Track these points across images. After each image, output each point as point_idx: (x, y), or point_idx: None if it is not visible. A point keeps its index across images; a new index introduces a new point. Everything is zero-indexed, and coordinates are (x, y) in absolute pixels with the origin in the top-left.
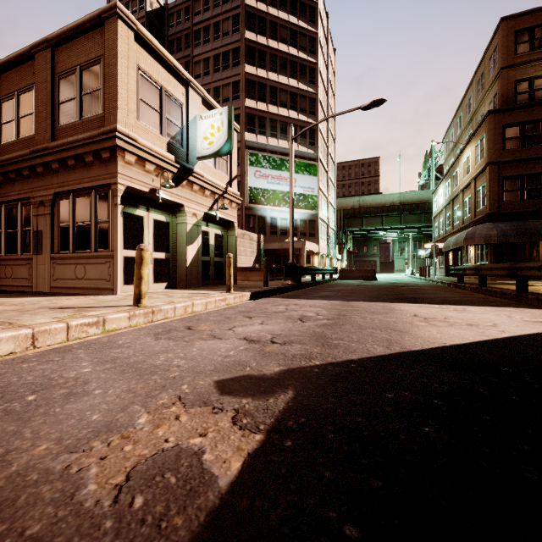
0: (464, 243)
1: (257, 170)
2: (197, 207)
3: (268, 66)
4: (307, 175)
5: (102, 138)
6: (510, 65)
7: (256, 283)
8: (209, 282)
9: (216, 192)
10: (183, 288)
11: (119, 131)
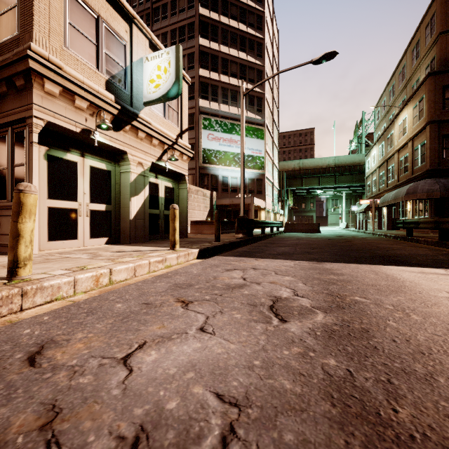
0: (405, 198)
1: (210, 133)
2: (143, 156)
3: (220, 40)
4: (255, 139)
5: (13, 59)
6: (448, 30)
7: (207, 236)
8: (159, 236)
9: (165, 142)
10: (126, 243)
11: (35, 52)
